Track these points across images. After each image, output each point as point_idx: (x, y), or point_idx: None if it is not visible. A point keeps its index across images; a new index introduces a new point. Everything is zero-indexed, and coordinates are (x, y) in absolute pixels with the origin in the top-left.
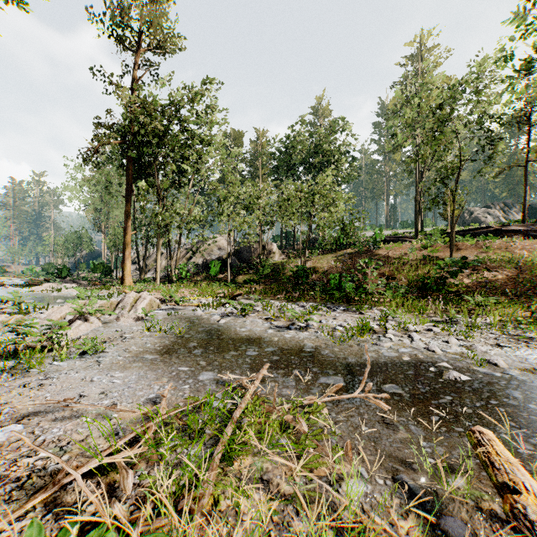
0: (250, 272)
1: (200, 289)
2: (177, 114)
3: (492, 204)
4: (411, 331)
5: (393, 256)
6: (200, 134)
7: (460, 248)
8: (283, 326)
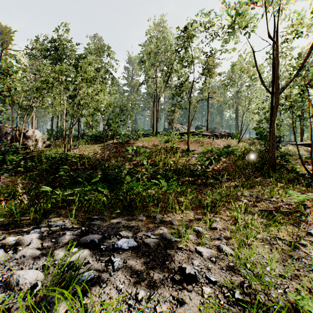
0: None
1: None
2: None
3: (184, 123)
4: None
5: (149, 146)
6: None
7: None
8: None
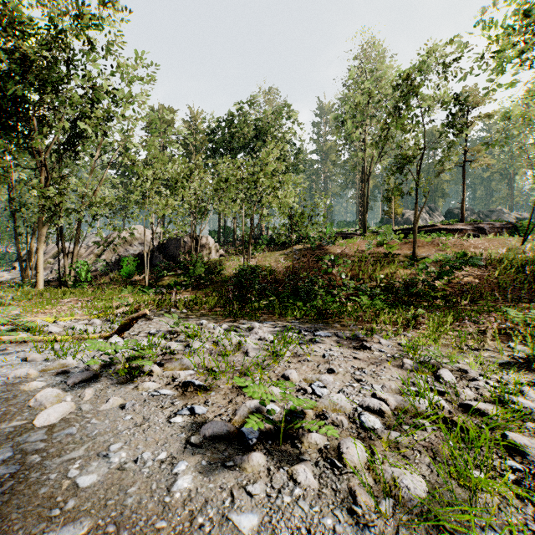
0: (179, 272)
1: (98, 298)
2: (67, 45)
3: (420, 207)
4: (533, 416)
5: (350, 253)
6: (108, 85)
7: (417, 246)
8: (225, 432)
